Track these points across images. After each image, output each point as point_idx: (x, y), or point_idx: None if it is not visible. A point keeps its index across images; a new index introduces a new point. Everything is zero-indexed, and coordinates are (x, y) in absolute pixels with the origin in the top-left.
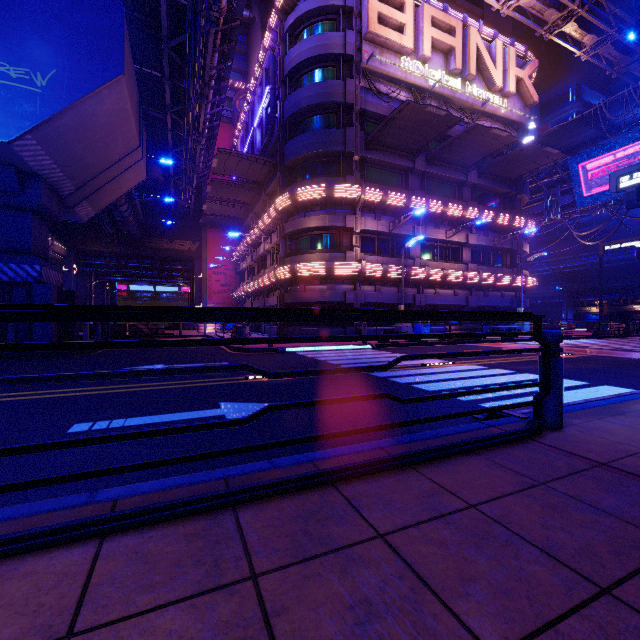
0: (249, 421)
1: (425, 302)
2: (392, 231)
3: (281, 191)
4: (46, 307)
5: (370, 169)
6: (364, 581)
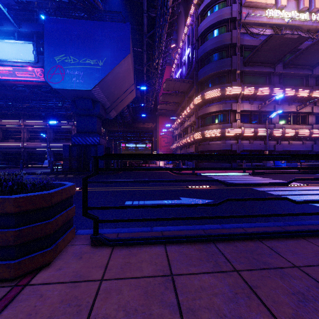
0: (218, 204)
1: (282, 149)
2: (260, 109)
3: (196, 95)
4: (146, 154)
5: (246, 76)
6: (295, 284)
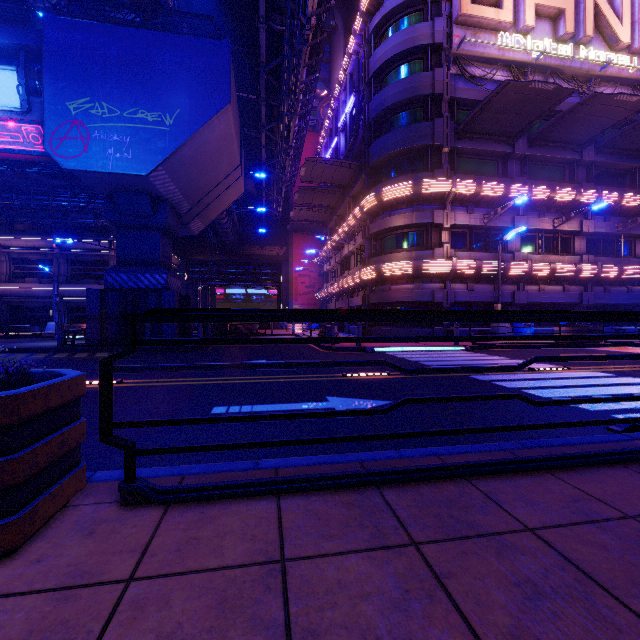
0: (388, 411)
1: (526, 300)
2: (487, 224)
3: (366, 192)
4: (239, 311)
5: (461, 160)
6: (523, 565)
